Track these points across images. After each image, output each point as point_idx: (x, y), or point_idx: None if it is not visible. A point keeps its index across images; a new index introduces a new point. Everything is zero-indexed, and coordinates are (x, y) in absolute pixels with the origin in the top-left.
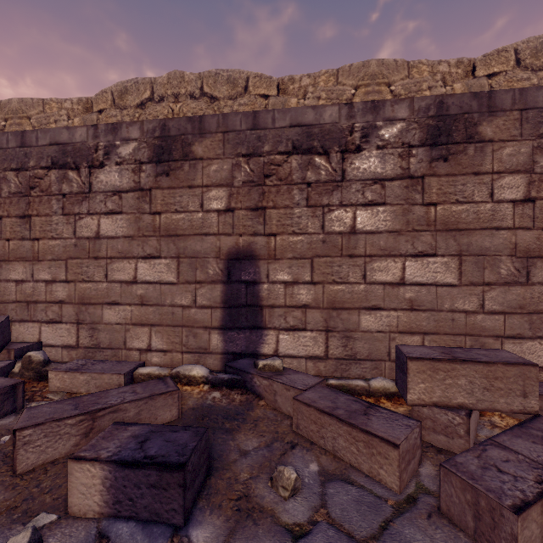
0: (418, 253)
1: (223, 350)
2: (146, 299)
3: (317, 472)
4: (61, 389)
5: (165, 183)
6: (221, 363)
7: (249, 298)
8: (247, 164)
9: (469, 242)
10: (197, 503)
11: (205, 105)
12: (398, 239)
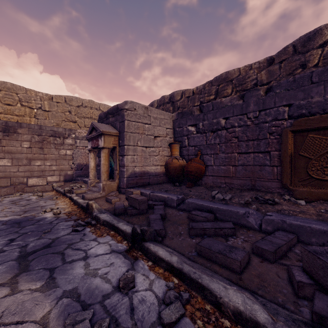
0: None
1: None
2: None
3: None
4: None
5: None
6: None
7: None
8: None
9: (15, 156)
10: None
11: None
12: None
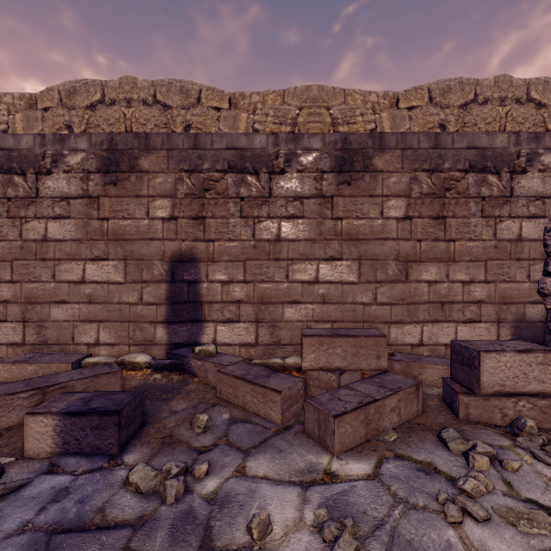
0: (329, 257)
1: (167, 342)
2: (94, 298)
3: (228, 419)
4: (9, 379)
5: (112, 192)
6: (165, 353)
7: (191, 295)
8: (189, 178)
9: (366, 249)
10: (131, 442)
11: (158, 113)
12: (313, 246)
